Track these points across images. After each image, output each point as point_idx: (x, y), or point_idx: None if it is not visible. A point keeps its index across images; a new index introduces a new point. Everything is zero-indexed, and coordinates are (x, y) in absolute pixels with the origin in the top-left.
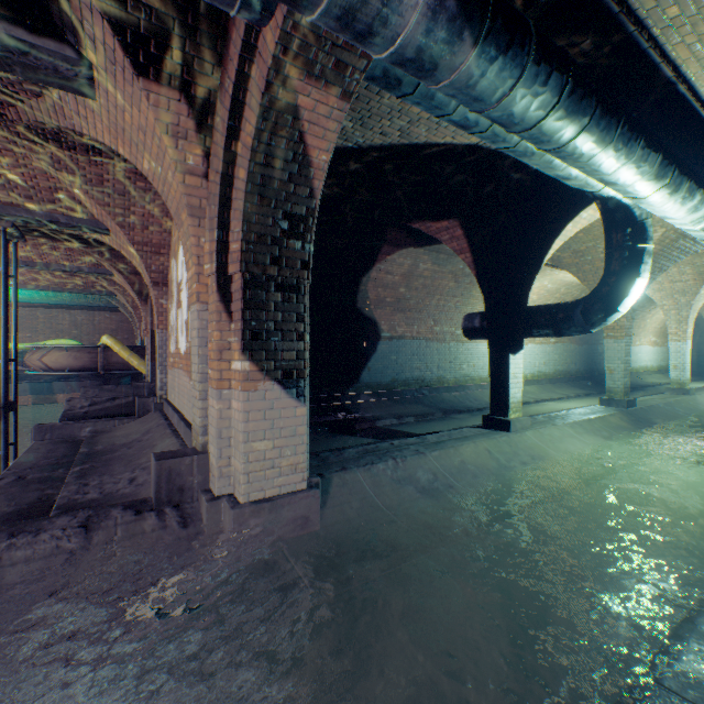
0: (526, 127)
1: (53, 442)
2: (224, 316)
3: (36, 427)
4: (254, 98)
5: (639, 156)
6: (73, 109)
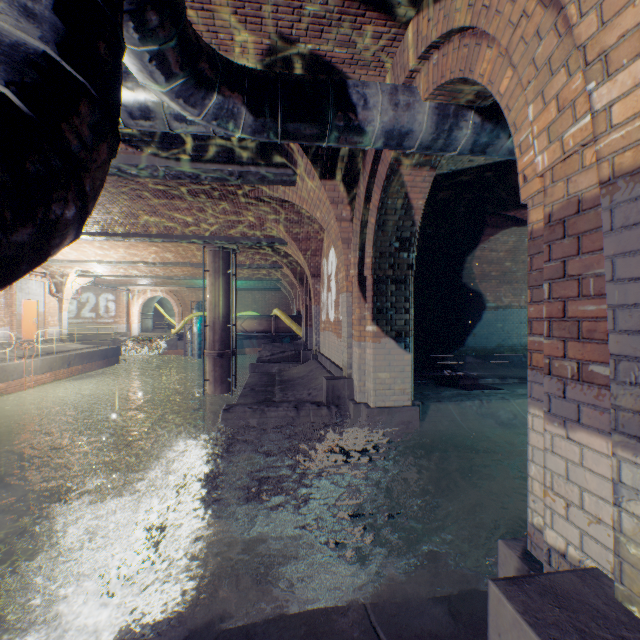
0: None
1: (259, 374)
2: (362, 300)
3: (251, 364)
4: (379, 182)
5: None
6: (282, 190)
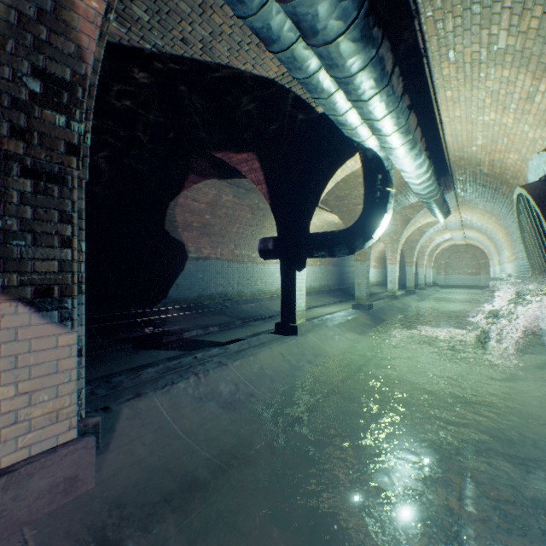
0: (327, 38)
1: None
2: None
3: None
4: None
5: (400, 108)
6: None
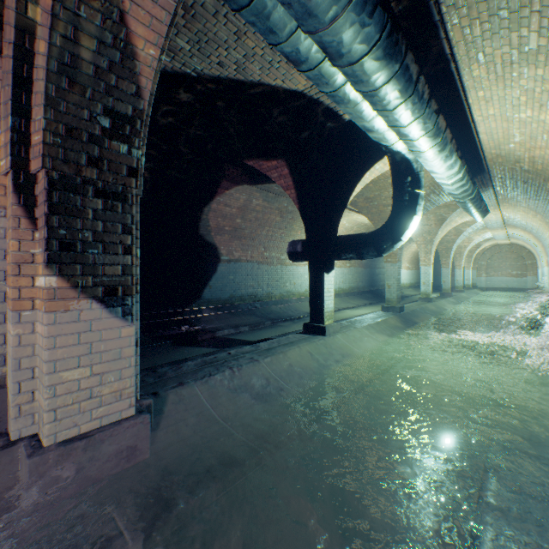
0: (352, 60)
1: None
2: (25, 222)
3: None
4: None
5: (426, 114)
6: None
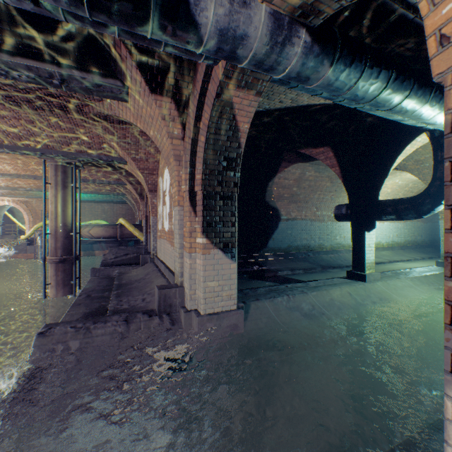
0: (366, 100)
1: (100, 278)
2: (192, 213)
3: (92, 269)
4: (209, 100)
5: None
6: (116, 106)
